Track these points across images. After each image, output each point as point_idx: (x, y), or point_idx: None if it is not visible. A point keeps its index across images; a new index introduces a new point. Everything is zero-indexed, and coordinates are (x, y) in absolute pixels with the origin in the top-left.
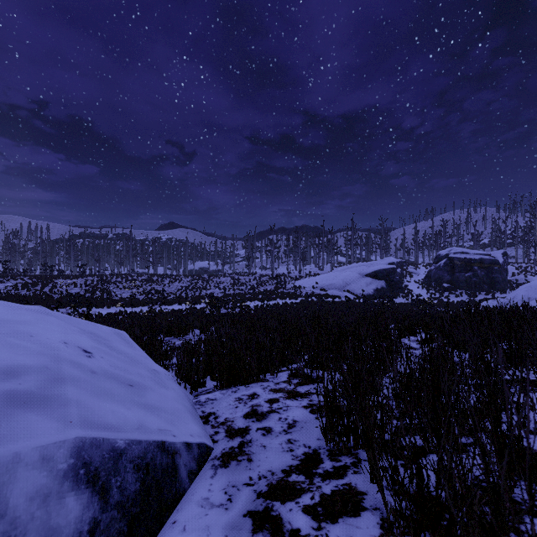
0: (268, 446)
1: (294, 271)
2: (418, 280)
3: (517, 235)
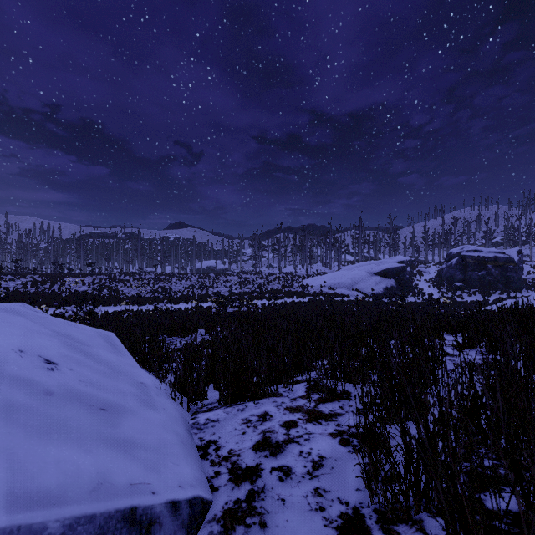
0: (289, 500)
1: (301, 270)
2: (428, 279)
3: (531, 233)
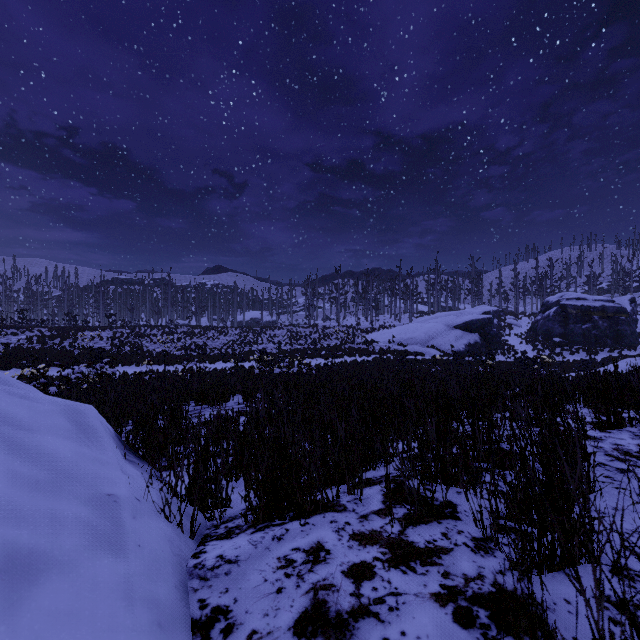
0: None
1: (364, 322)
2: (520, 334)
3: None
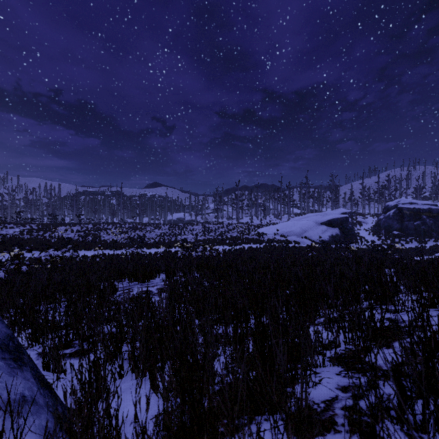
0: None
1: (255, 220)
2: (367, 228)
3: None
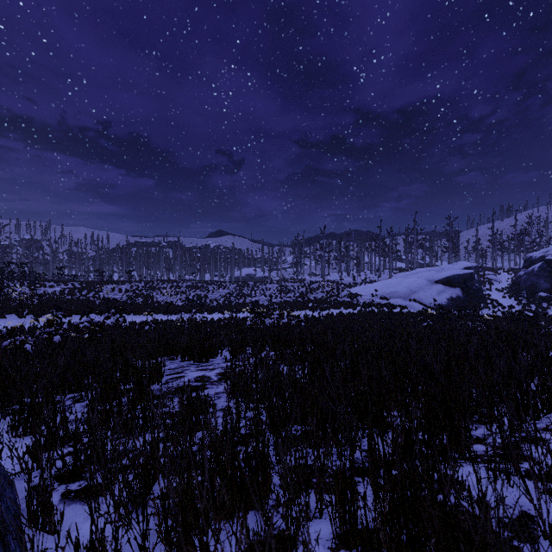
0: None
1: (346, 278)
2: (501, 288)
3: None
